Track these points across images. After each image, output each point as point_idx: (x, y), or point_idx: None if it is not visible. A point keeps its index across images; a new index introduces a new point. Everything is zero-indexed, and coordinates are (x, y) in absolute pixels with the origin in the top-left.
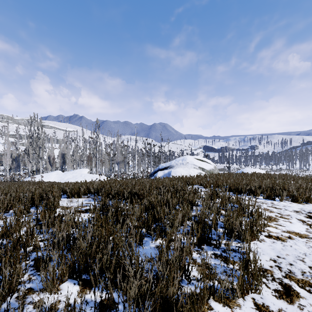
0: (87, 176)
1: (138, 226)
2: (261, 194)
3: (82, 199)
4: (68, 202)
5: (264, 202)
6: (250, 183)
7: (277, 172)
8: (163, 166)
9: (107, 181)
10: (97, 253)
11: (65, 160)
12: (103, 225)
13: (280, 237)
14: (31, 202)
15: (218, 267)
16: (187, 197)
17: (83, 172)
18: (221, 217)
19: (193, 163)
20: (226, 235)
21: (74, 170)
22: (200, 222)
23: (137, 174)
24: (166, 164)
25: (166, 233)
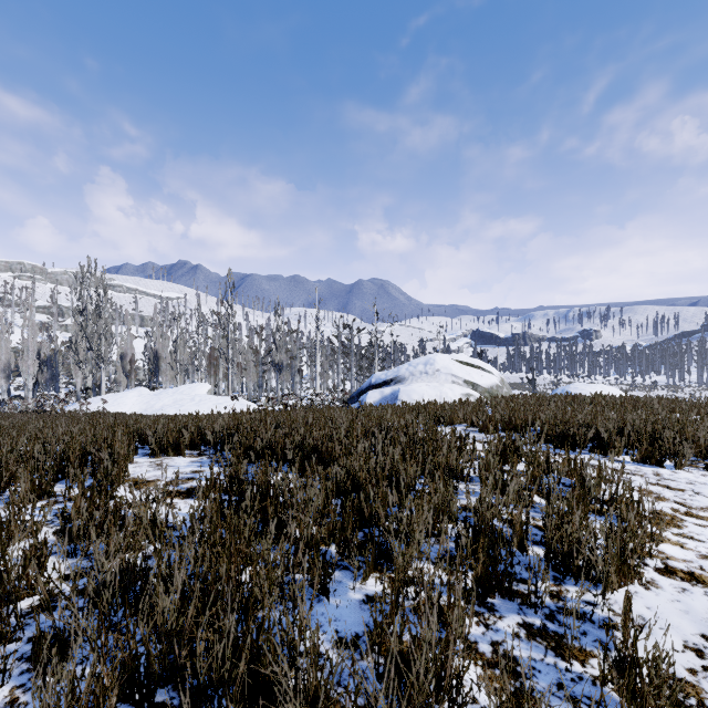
0: (207, 400)
1: (317, 541)
2: (624, 449)
3: (185, 460)
4: (152, 466)
5: (637, 472)
6: (596, 422)
7: (645, 392)
8: (379, 378)
9: (247, 413)
10: (200, 632)
11: (157, 364)
12: (226, 539)
13: (698, 573)
14: (60, 468)
15: (540, 672)
16: (444, 460)
17: (198, 392)
18: (531, 513)
19: (450, 370)
20: (553, 567)
21: (178, 387)
22: (480, 530)
23: (319, 396)
24: (387, 374)
25: (394, 567)
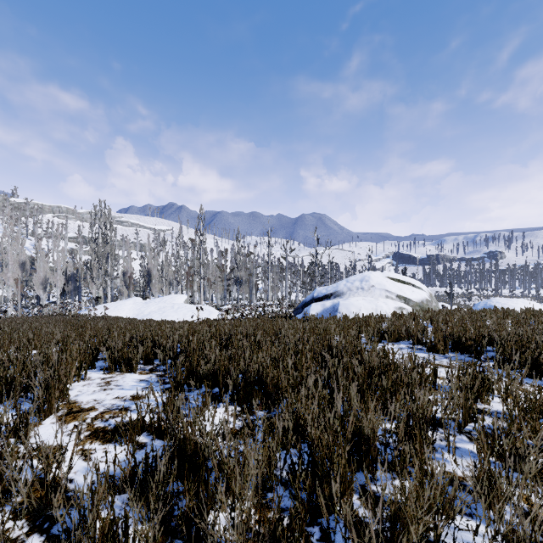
0: (183, 308)
1: None
2: None
3: (134, 378)
4: (100, 385)
5: None
6: None
7: None
8: (321, 293)
9: (205, 325)
10: None
11: (150, 279)
12: None
13: None
14: (6, 388)
15: None
16: (419, 410)
17: (177, 301)
18: None
19: (384, 286)
20: None
21: (163, 297)
22: None
23: (270, 306)
24: (327, 289)
25: None
